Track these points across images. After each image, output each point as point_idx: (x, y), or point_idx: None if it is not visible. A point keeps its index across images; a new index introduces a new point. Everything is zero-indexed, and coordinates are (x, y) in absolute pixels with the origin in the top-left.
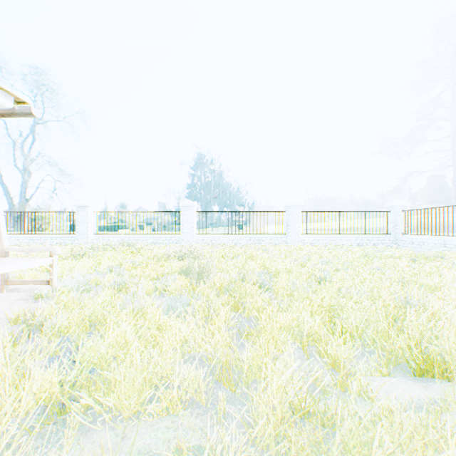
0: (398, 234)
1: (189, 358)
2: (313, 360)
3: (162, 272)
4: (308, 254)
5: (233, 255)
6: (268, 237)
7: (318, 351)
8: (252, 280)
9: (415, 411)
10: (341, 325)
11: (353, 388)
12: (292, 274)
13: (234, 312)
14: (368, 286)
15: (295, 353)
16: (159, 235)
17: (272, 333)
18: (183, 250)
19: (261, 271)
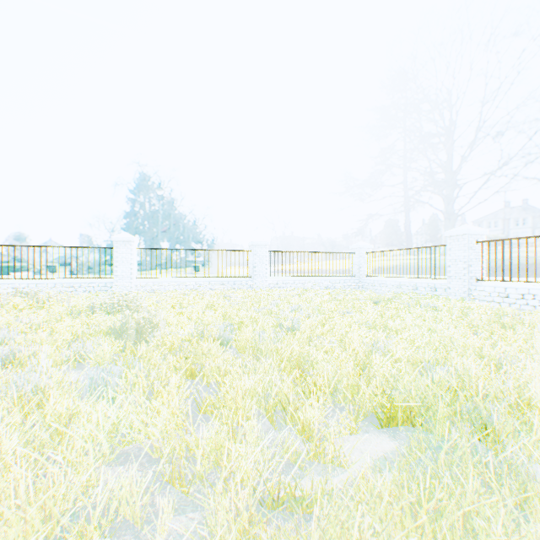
0: (362, 276)
1: (119, 456)
2: (285, 428)
3: (81, 333)
4: (276, 299)
5: (187, 304)
6: (232, 281)
7: (290, 416)
8: (212, 335)
9: (388, 467)
10: (315, 381)
11: (330, 456)
12: (259, 324)
13: (188, 379)
14: (338, 333)
15: (264, 423)
16: (80, 280)
17: (236, 403)
18: (116, 300)
19: (222, 322)
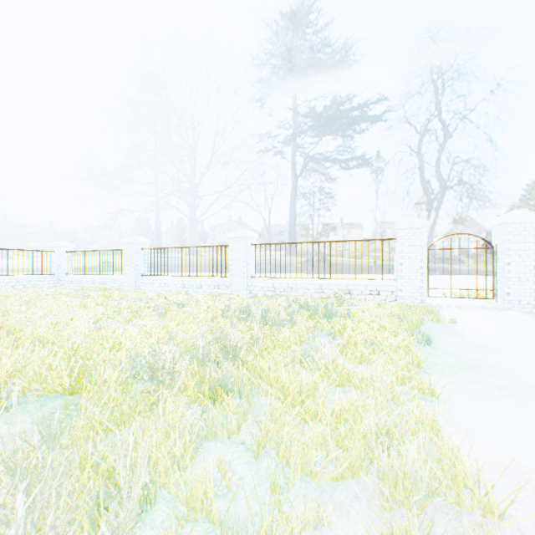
0: (63, 274)
1: None
2: None
3: None
4: None
5: None
6: None
7: None
8: None
9: None
10: None
11: None
12: None
13: None
14: None
15: None
16: None
17: None
18: None
19: None
